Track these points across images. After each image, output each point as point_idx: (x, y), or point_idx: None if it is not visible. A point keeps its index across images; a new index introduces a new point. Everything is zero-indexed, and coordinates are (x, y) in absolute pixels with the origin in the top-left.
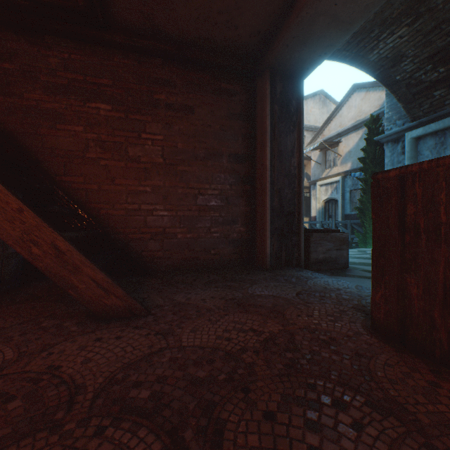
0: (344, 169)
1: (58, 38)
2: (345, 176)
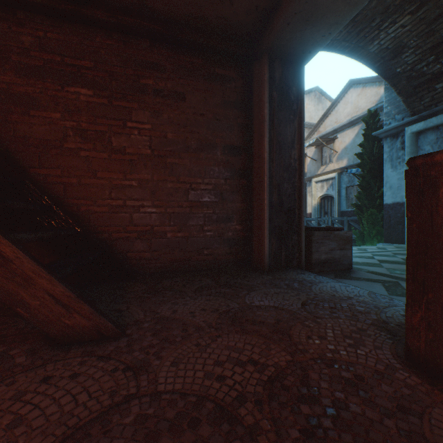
0: (340, 166)
1: (32, 13)
2: (341, 173)
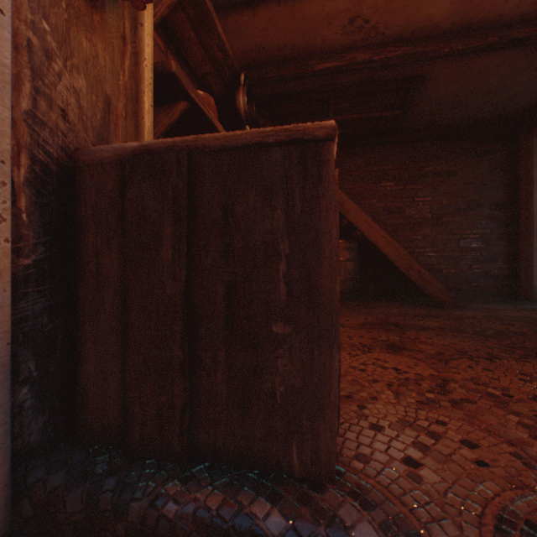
0: None
1: (361, 147)
2: None
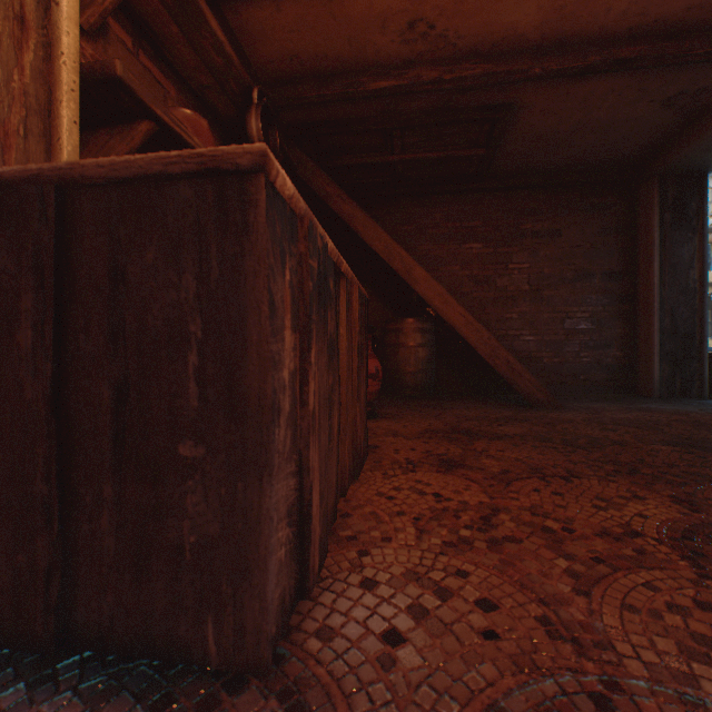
0: None
1: (440, 196)
2: None
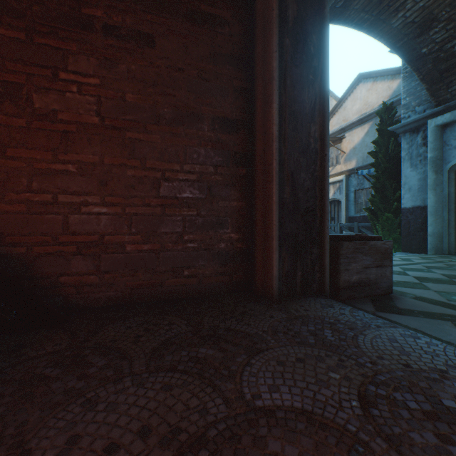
0: (348, 168)
1: None
2: (349, 175)
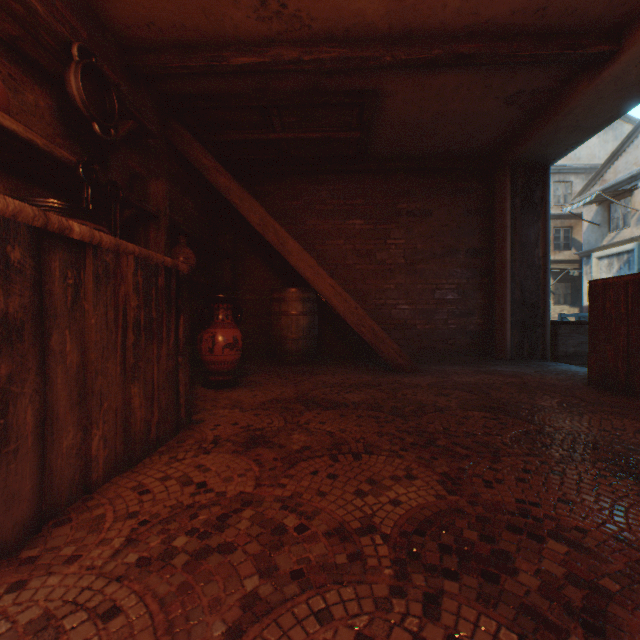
0: None
1: (326, 175)
2: None
